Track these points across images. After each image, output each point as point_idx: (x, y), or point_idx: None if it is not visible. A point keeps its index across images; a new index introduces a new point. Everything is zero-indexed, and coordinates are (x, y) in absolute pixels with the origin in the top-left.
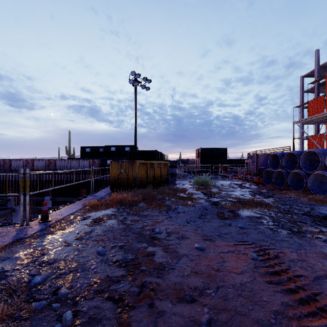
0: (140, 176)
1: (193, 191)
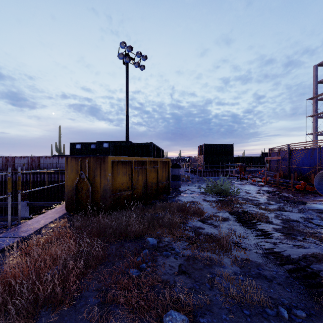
0: (118, 185)
1: (213, 210)
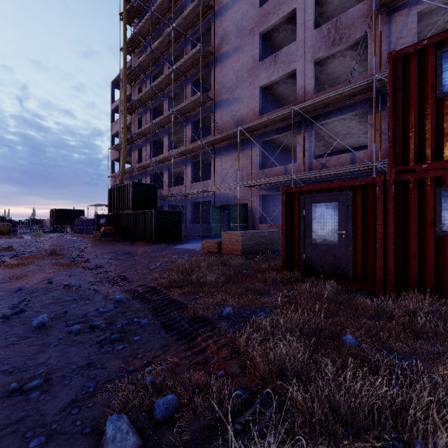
0: None
1: (27, 237)
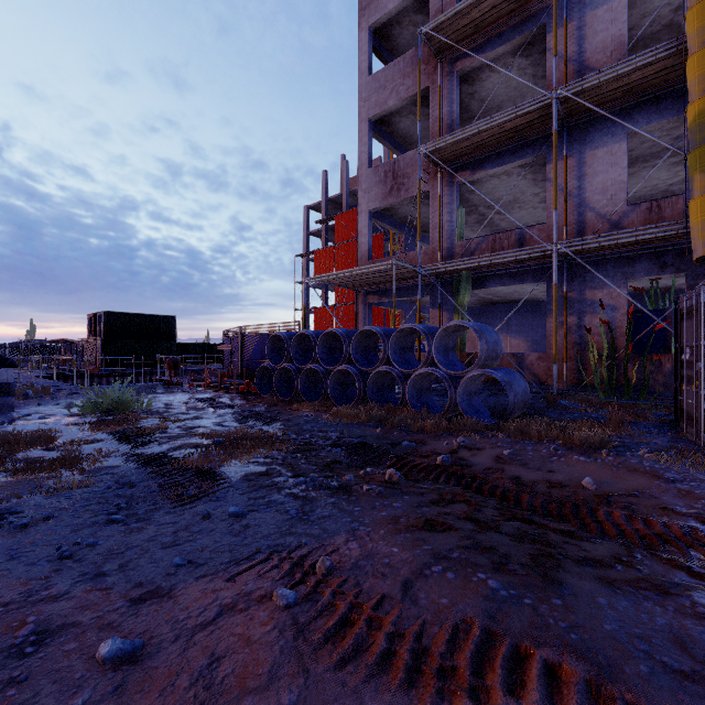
0: None
1: (82, 435)
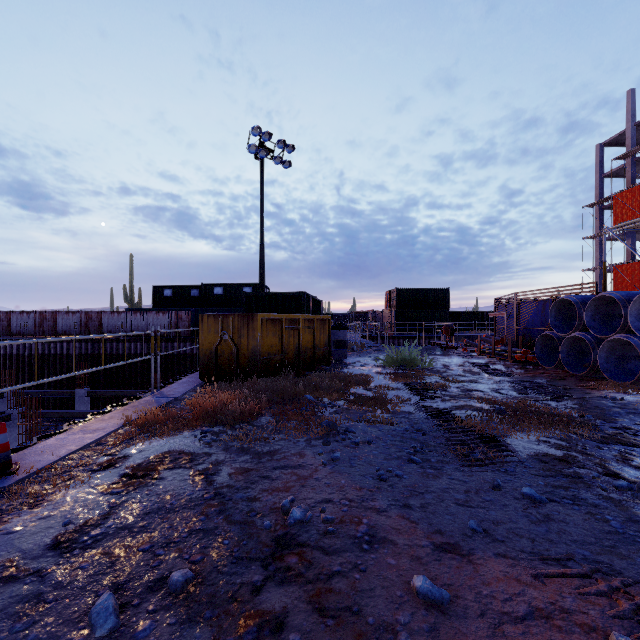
0: (267, 347)
1: (385, 382)
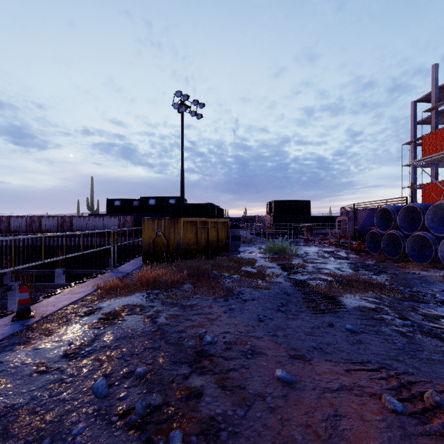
0: (187, 240)
1: (265, 263)
